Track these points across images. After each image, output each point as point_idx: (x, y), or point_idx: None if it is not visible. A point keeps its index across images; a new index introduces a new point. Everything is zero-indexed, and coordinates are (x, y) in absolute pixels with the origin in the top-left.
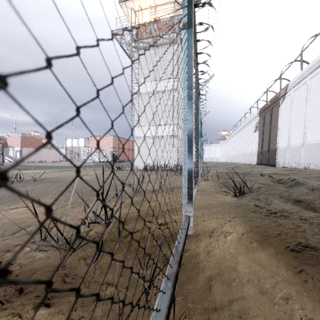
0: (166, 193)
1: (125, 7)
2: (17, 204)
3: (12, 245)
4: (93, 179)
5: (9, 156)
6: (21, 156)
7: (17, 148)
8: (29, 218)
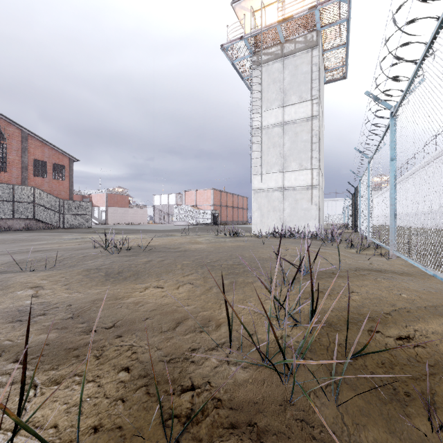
0: (355, 277)
1: (239, 9)
2: (144, 282)
3: (187, 350)
4: (212, 249)
5: (95, 217)
6: (107, 217)
7: (102, 207)
8: (176, 305)
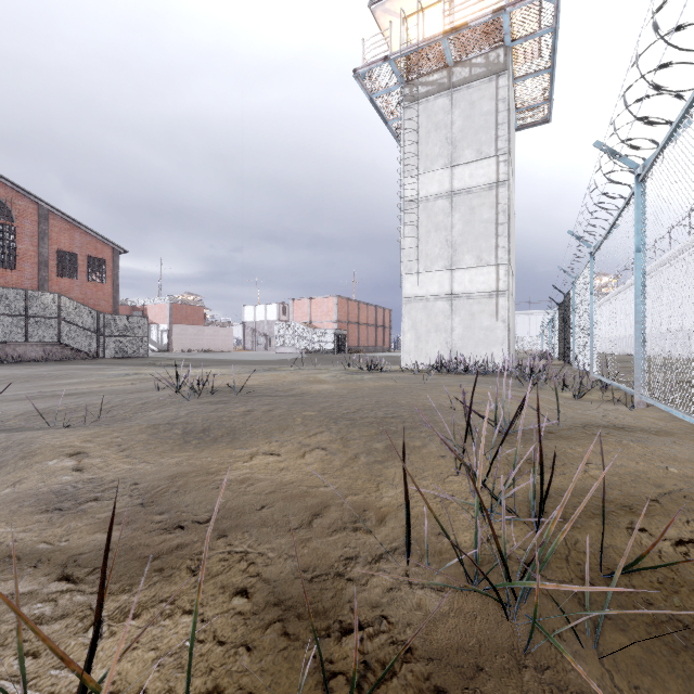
0: (587, 439)
1: (381, 13)
2: (247, 446)
3: (337, 561)
4: (345, 392)
5: (151, 341)
6: (170, 341)
7: (163, 325)
8: (307, 484)
